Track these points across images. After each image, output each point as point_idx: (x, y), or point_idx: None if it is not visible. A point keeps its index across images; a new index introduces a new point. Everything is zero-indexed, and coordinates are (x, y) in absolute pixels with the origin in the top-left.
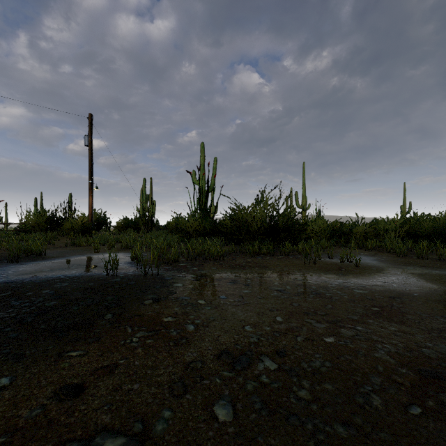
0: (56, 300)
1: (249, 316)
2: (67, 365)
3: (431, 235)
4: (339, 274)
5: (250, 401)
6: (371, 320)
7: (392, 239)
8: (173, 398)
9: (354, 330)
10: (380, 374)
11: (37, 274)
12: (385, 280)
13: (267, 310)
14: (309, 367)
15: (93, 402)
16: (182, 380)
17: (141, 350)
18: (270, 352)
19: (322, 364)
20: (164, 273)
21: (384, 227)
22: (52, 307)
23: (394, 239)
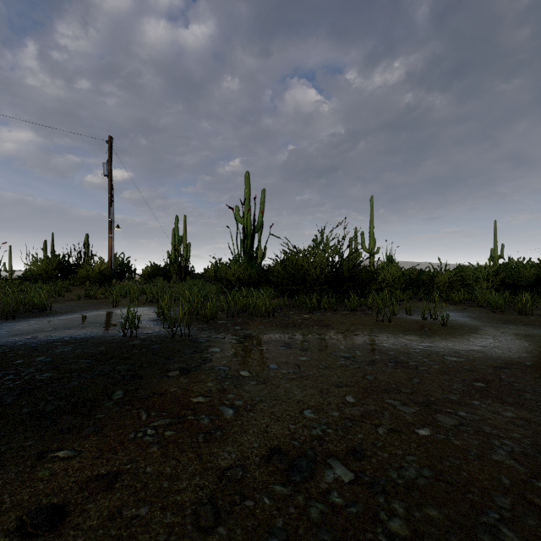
0: (52, 371)
1: (308, 394)
2: (47, 473)
3: (533, 285)
4: (423, 336)
5: (316, 539)
6: (476, 401)
7: (484, 290)
8: (198, 533)
9: (456, 417)
10: (507, 490)
11: (35, 335)
12: (483, 343)
13: (332, 386)
14: (400, 478)
15: (74, 540)
16: (214, 499)
17: (156, 449)
18: (341, 451)
19: (418, 472)
20: (198, 334)
21: (473, 275)
22: (44, 381)
23: (486, 290)
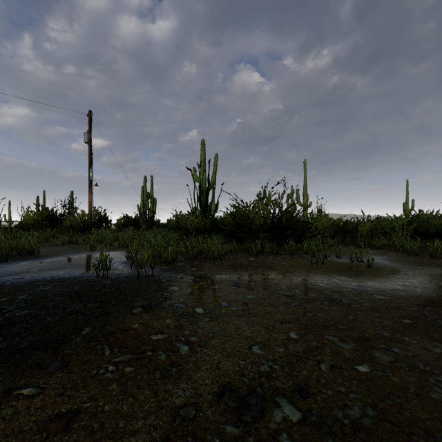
0: (30, 309)
1: (256, 330)
2: (10, 412)
3: (441, 233)
4: (352, 276)
5: None
6: (406, 337)
7: (399, 237)
8: None
9: (390, 353)
10: None
11: (22, 275)
12: (404, 283)
13: (277, 322)
14: (346, 417)
15: None
16: (167, 441)
17: (115, 386)
18: (288, 388)
19: (362, 411)
20: (160, 274)
21: (390, 225)
22: (22, 318)
23: (401, 237)
